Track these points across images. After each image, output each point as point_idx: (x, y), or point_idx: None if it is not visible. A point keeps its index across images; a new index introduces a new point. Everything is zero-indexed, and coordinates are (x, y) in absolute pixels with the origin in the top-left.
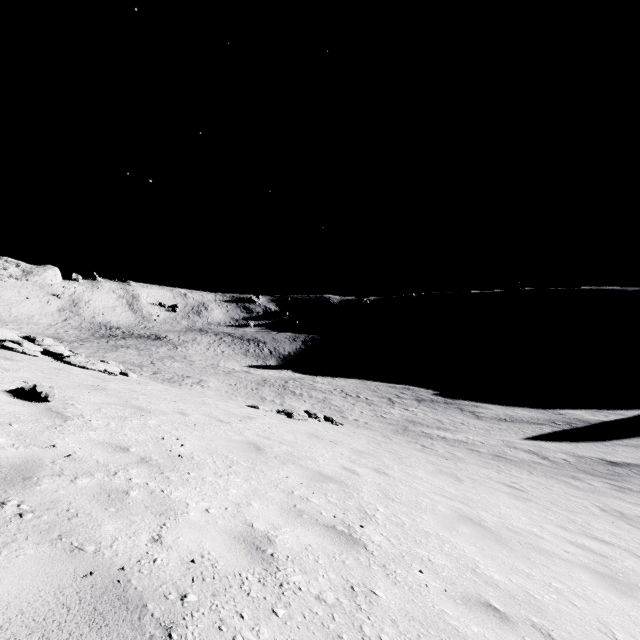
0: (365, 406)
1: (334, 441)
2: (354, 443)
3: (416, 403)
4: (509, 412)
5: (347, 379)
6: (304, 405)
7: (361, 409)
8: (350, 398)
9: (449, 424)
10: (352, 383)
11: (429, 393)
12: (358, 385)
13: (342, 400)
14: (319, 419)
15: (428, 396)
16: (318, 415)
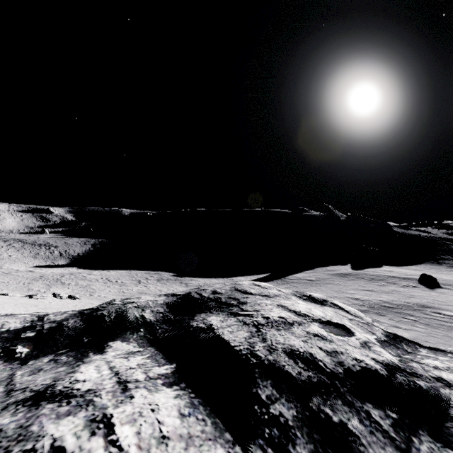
0: (117, 287)
1: (38, 305)
2: (59, 305)
3: (156, 282)
4: (207, 281)
5: (119, 270)
6: (65, 291)
7: (111, 289)
8: (109, 283)
9: (165, 291)
10: (120, 273)
11: (170, 275)
12: (123, 274)
13: (102, 285)
14: (61, 297)
15: (167, 277)
16: (61, 295)
